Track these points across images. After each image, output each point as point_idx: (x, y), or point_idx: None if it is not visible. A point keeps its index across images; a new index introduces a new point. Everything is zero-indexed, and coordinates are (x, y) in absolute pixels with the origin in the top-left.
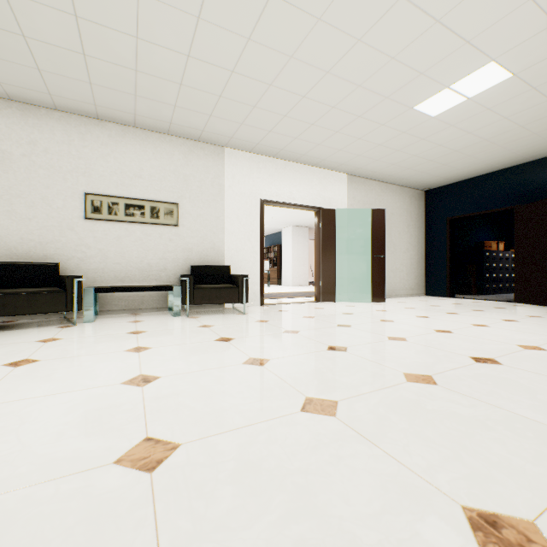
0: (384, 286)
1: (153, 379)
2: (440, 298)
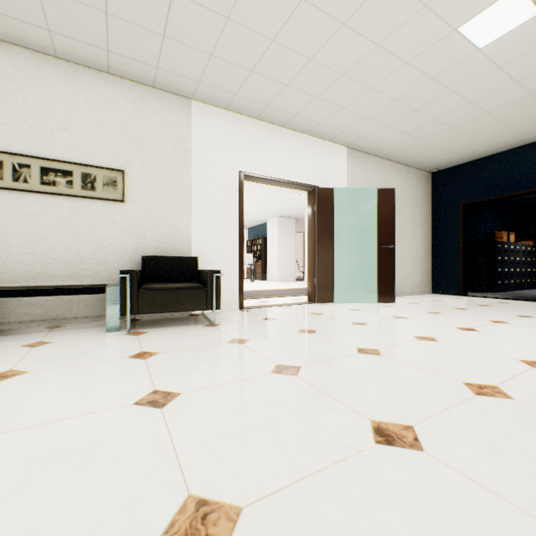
0: (393, 284)
1: None
2: (454, 297)
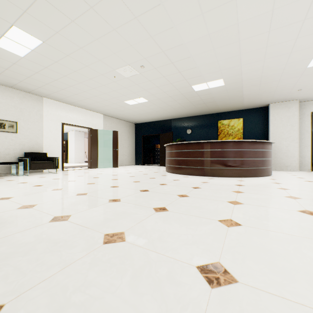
0: (118, 161)
1: (42, 185)
2: (139, 165)
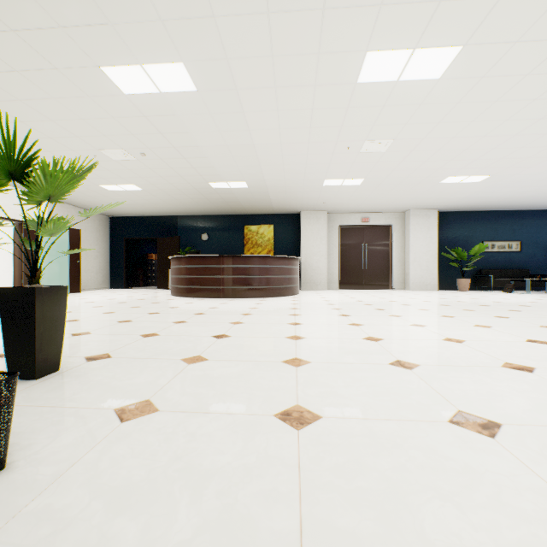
0: (80, 282)
1: None
2: (120, 289)
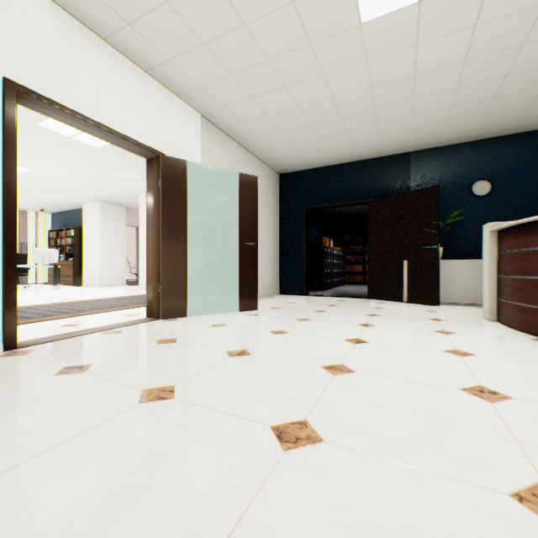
0: (256, 287)
1: None
2: (301, 297)
